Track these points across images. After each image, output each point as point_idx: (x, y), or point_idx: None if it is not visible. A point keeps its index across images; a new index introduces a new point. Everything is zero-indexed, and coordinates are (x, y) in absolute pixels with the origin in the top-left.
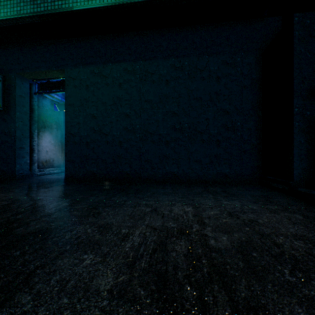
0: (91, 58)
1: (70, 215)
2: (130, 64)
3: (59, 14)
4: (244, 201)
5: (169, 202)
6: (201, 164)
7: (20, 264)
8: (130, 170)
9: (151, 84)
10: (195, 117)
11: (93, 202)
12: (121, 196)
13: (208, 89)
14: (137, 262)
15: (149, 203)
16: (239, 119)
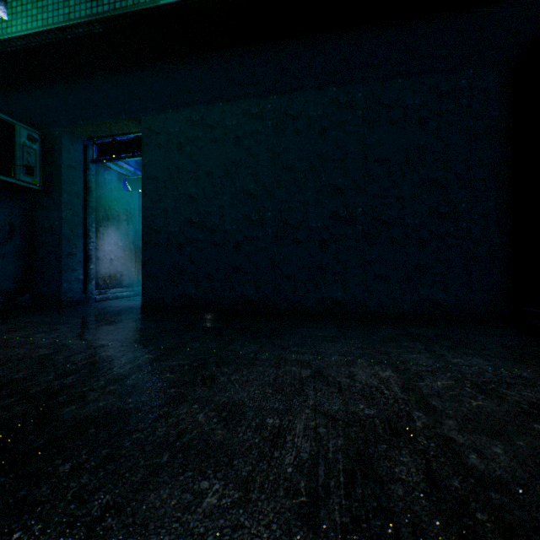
0: (186, 96)
1: (160, 380)
2: (255, 103)
3: (135, 14)
4: (493, 358)
5: (340, 356)
6: (388, 282)
7: (73, 498)
8: (255, 292)
9: (294, 136)
10: (376, 196)
11: (197, 353)
12: (247, 343)
13: (403, 142)
14: (320, 507)
15: (304, 358)
16: (464, 197)
